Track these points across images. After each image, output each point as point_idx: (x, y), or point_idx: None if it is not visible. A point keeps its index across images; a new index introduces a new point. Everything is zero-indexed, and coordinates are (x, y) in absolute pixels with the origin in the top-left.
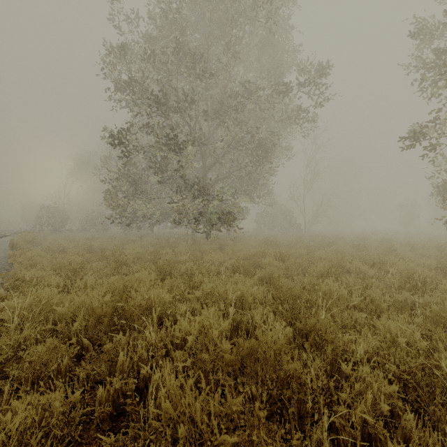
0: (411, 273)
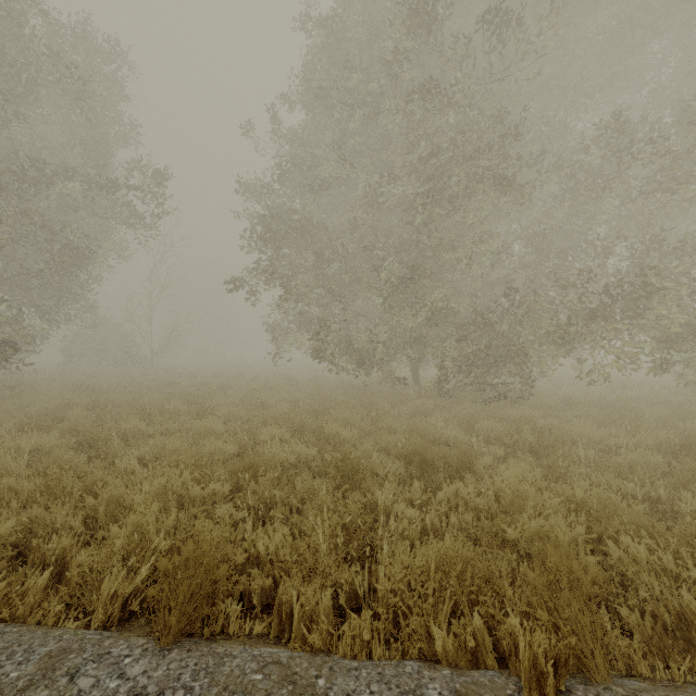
0: (201, 406)
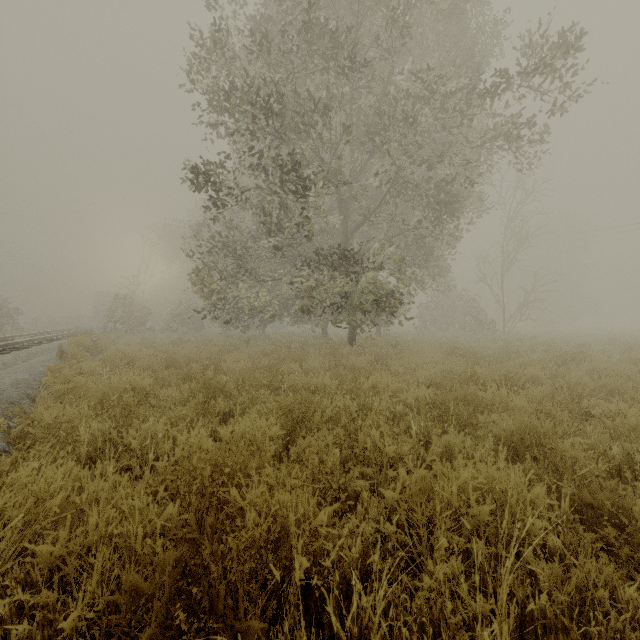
0: None
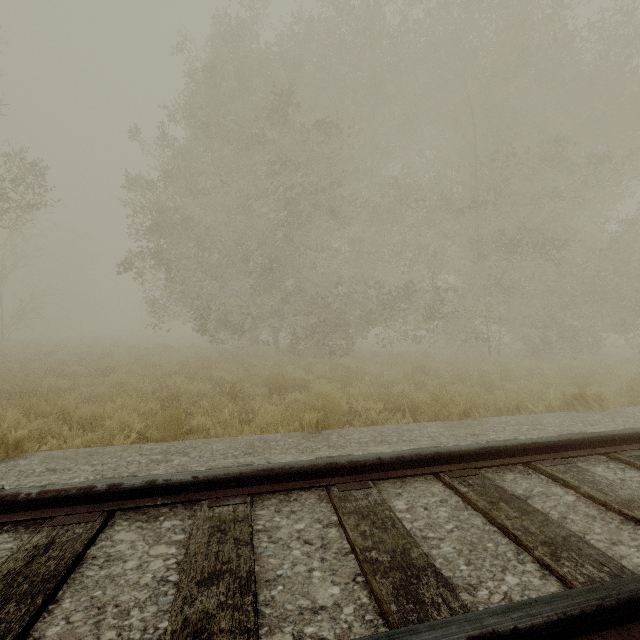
0: (106, 366)
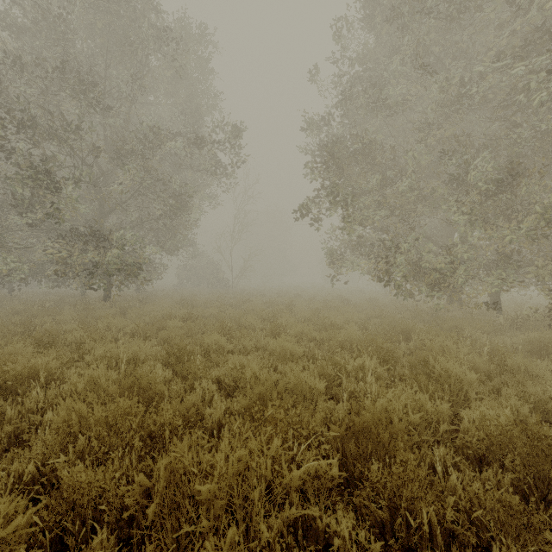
0: (275, 323)
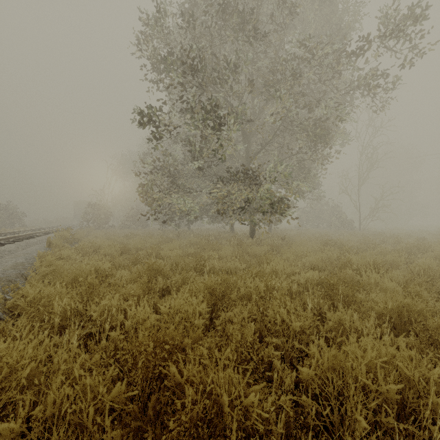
0: None
